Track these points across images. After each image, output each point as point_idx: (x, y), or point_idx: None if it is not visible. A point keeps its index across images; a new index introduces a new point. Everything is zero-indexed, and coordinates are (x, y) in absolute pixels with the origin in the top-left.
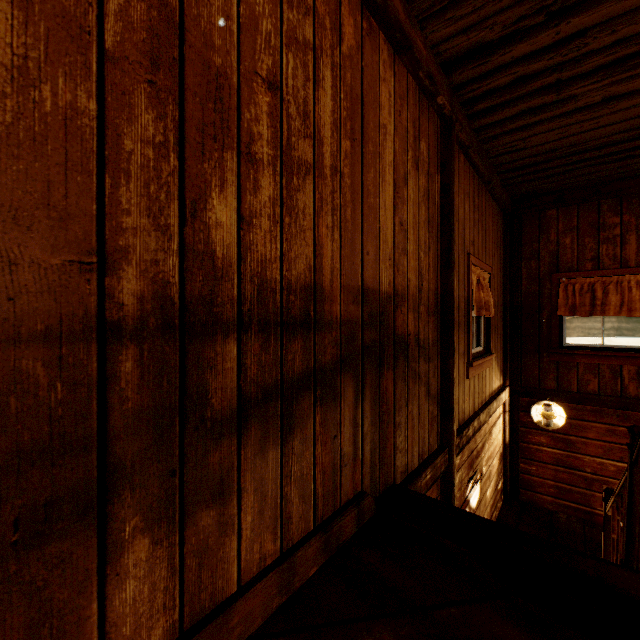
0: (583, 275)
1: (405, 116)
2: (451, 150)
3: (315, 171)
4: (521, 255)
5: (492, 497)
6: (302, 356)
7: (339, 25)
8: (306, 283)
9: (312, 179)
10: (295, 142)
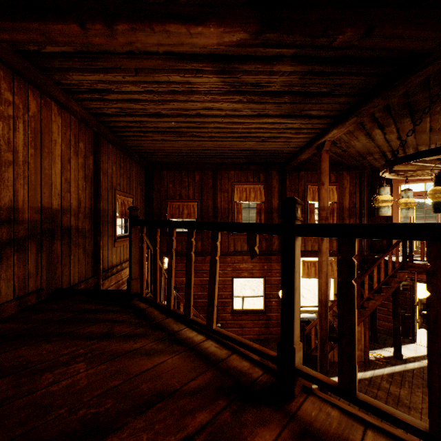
0: (176, 201)
1: (69, 134)
2: (99, 146)
3: (14, 163)
4: (153, 190)
5: None
6: (7, 233)
7: (28, 105)
8: (9, 206)
9: (13, 167)
10: (4, 154)
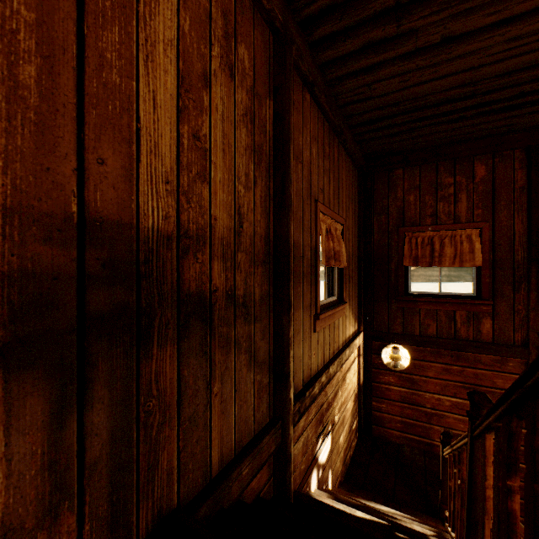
0: (424, 229)
1: None
2: (285, 72)
3: None
4: (373, 210)
5: (346, 440)
6: None
7: None
8: None
9: None
10: None
